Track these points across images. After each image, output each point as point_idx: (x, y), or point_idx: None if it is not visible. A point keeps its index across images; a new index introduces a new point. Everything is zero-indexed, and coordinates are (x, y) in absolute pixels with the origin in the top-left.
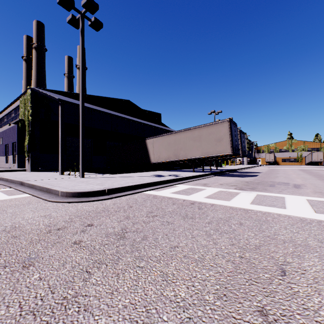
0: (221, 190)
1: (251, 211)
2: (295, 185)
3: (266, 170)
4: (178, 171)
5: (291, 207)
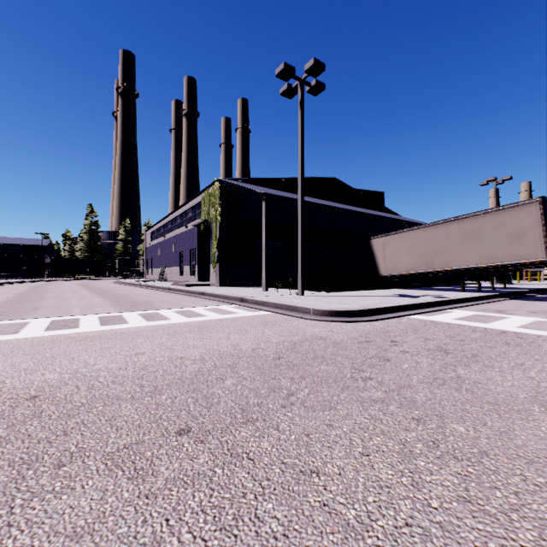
0: (539, 319)
1: None
2: None
3: None
4: (430, 289)
5: None
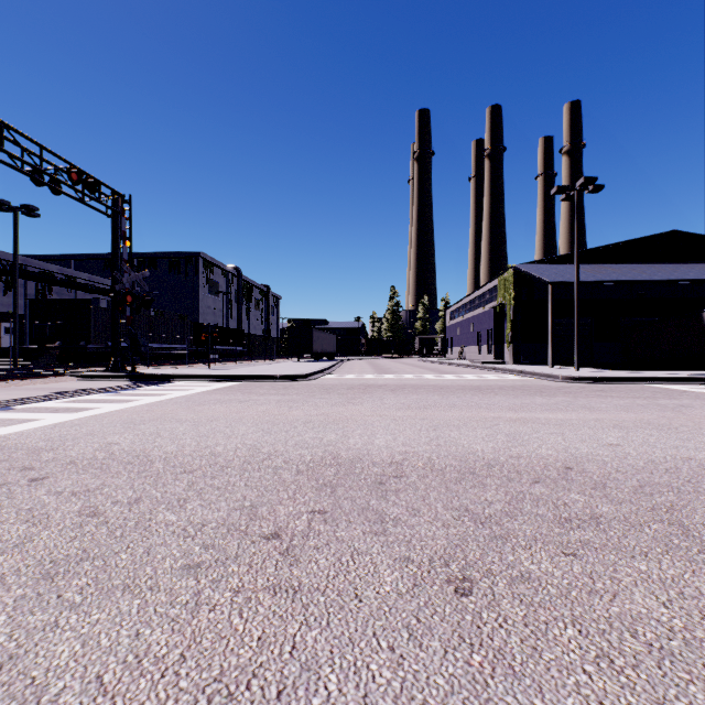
0: None
1: None
2: None
3: None
4: None
5: None
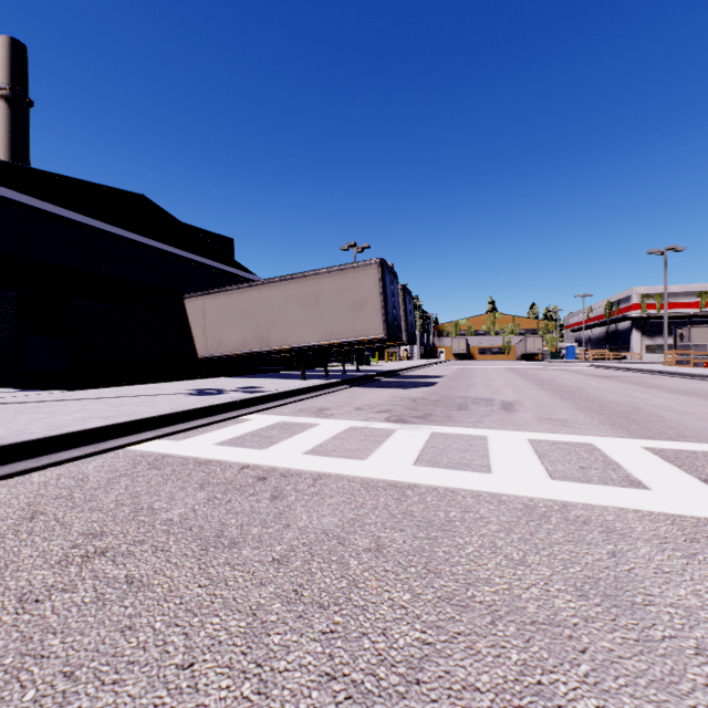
0: (354, 425)
1: (413, 492)
2: (505, 404)
3: (453, 372)
4: (269, 377)
5: (502, 467)
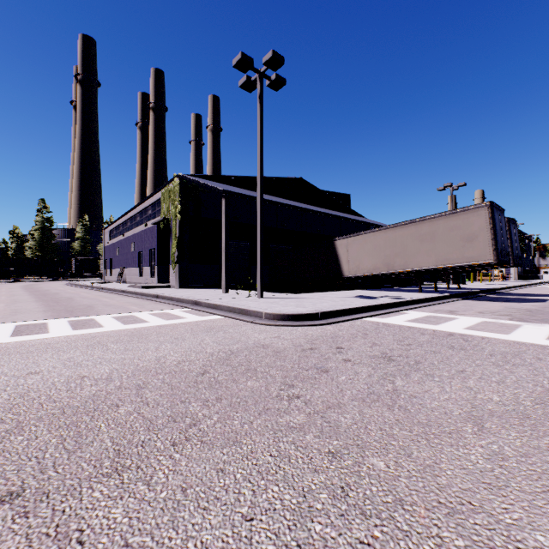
0: (485, 320)
1: None
2: None
3: None
4: (391, 290)
5: None
